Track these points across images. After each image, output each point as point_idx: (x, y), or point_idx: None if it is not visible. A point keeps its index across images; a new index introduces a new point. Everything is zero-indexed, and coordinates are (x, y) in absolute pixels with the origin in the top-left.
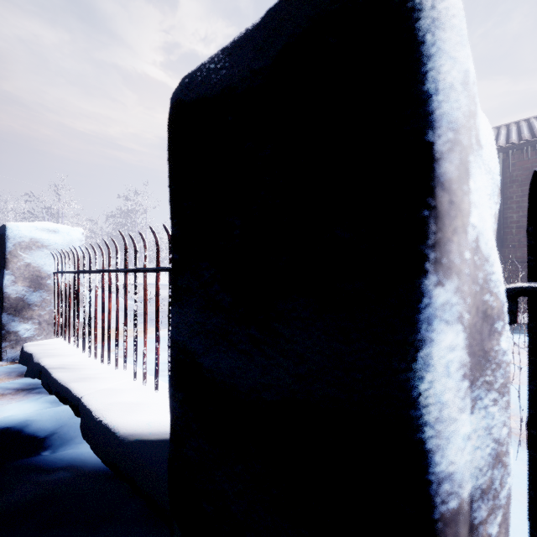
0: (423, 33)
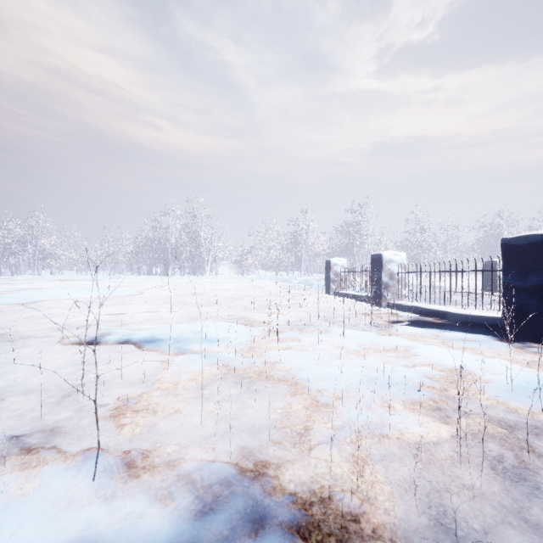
0: None
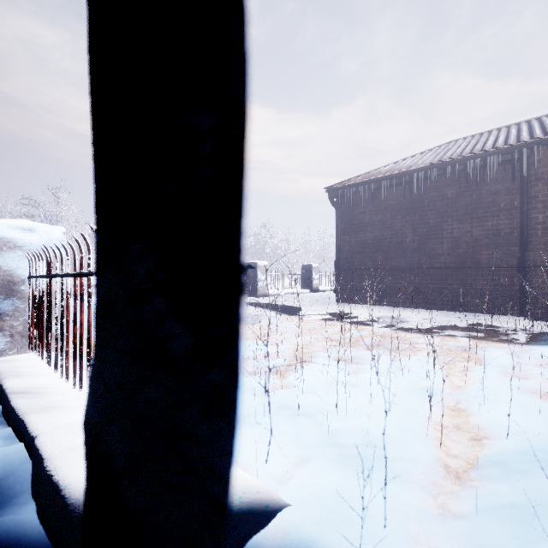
0: None
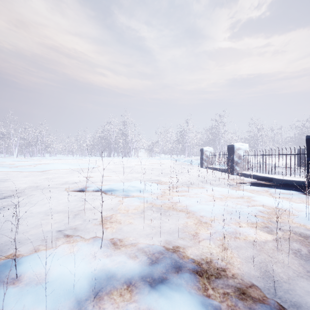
0: None
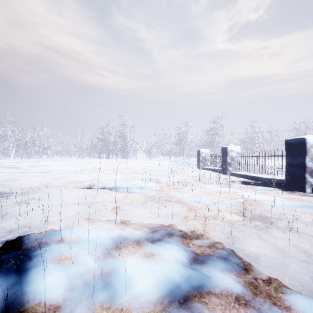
0: (306, 144)
